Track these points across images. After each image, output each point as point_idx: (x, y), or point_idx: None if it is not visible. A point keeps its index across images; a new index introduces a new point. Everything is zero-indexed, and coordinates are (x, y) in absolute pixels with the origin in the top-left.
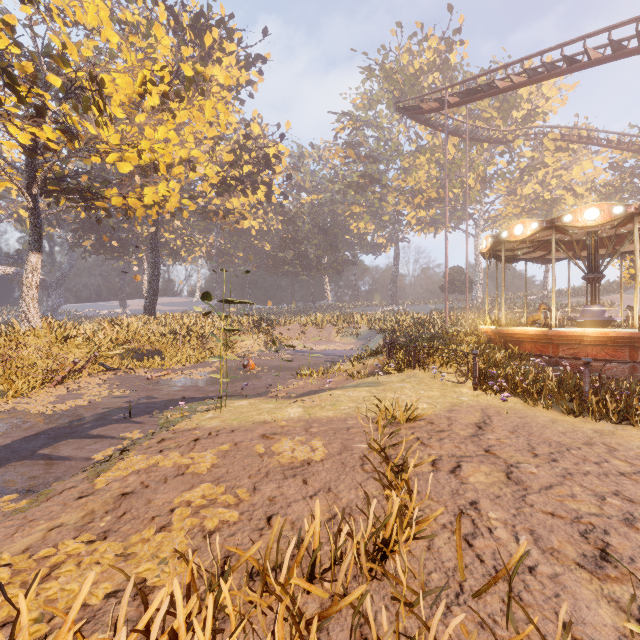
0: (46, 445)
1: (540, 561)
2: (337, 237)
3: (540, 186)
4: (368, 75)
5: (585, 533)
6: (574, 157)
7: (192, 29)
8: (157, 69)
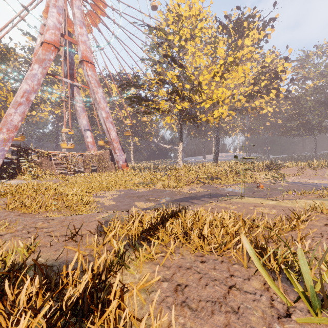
0: (190, 199)
1: None
2: None
3: None
4: None
5: None
6: None
7: (233, 28)
8: (218, 66)
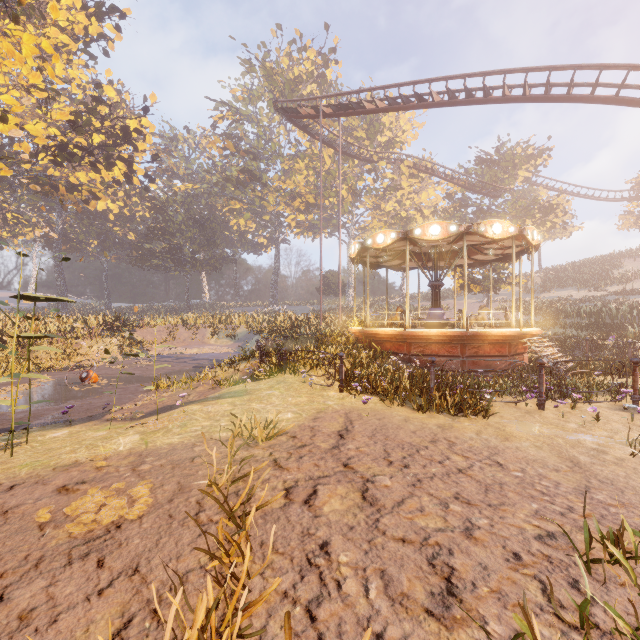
0: None
1: (389, 619)
2: (215, 232)
3: (398, 205)
4: (248, 68)
5: (433, 559)
6: (422, 184)
7: None
8: None
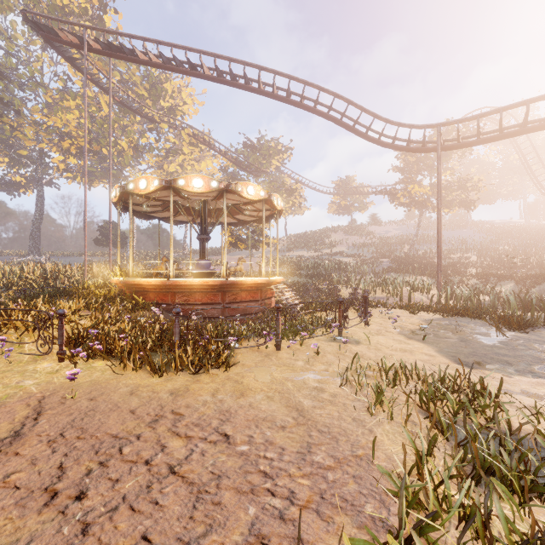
0: None
1: None
2: None
3: (181, 169)
4: None
5: None
6: (202, 155)
7: None
8: None
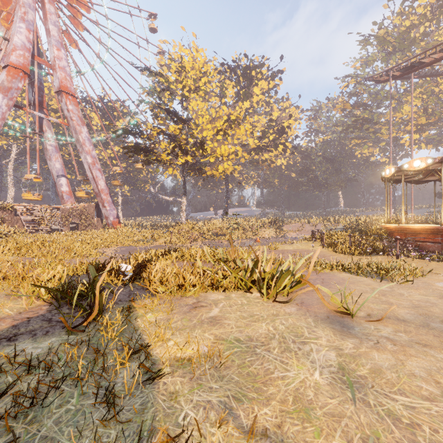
0: None
1: None
2: (341, 163)
3: None
4: (364, 44)
5: None
6: None
7: (242, 74)
8: (221, 123)
